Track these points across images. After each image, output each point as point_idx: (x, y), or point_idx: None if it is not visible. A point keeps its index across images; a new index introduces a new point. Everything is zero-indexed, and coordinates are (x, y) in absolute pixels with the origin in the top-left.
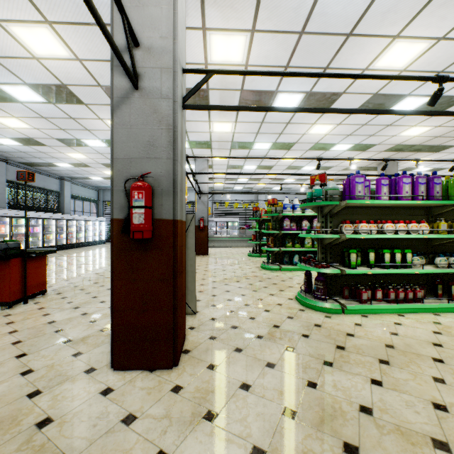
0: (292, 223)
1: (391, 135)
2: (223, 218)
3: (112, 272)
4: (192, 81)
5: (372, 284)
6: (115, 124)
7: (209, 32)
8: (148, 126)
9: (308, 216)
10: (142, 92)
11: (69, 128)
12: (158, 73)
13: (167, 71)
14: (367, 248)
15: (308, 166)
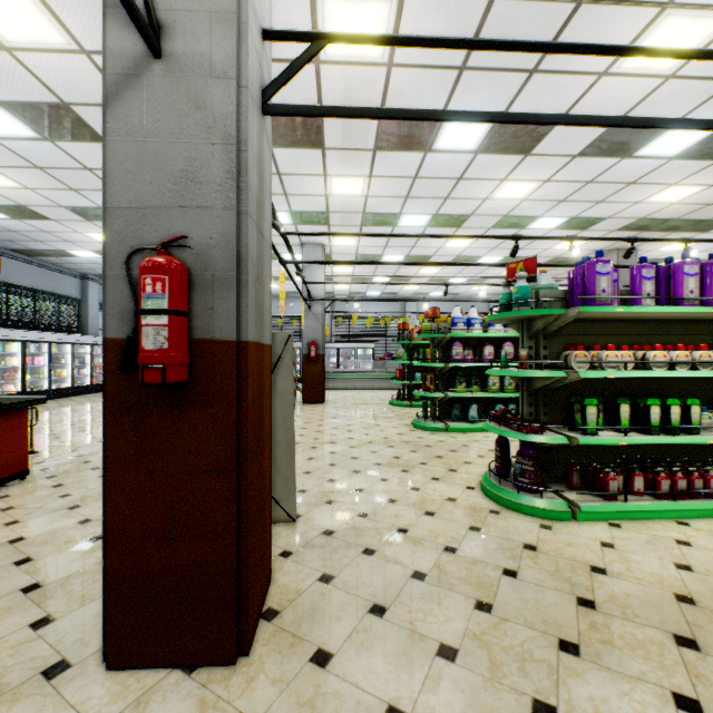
0: (467, 349)
1: (632, 201)
2: (349, 343)
3: (105, 455)
4: (293, 96)
5: (622, 462)
6: (110, 133)
7: None
8: (183, 138)
9: (493, 337)
10: (170, 64)
11: (84, 188)
12: (205, 23)
13: (225, 18)
14: (612, 396)
15: (490, 256)
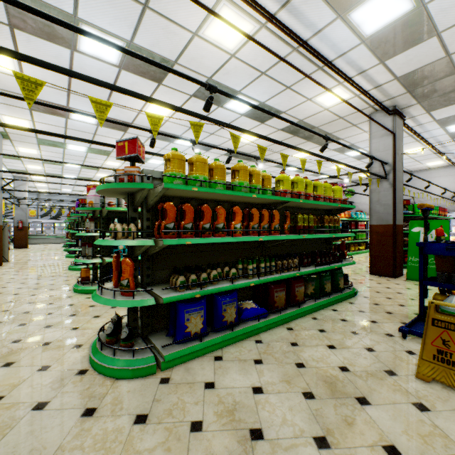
0: None
1: None
2: (50, 220)
3: None
4: (8, 153)
5: None
6: None
7: (17, 147)
8: None
9: None
10: None
11: None
12: None
13: None
14: None
15: None
